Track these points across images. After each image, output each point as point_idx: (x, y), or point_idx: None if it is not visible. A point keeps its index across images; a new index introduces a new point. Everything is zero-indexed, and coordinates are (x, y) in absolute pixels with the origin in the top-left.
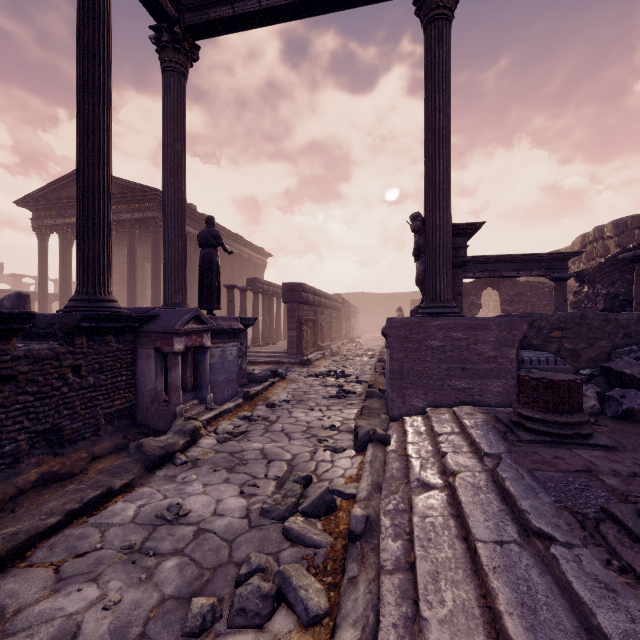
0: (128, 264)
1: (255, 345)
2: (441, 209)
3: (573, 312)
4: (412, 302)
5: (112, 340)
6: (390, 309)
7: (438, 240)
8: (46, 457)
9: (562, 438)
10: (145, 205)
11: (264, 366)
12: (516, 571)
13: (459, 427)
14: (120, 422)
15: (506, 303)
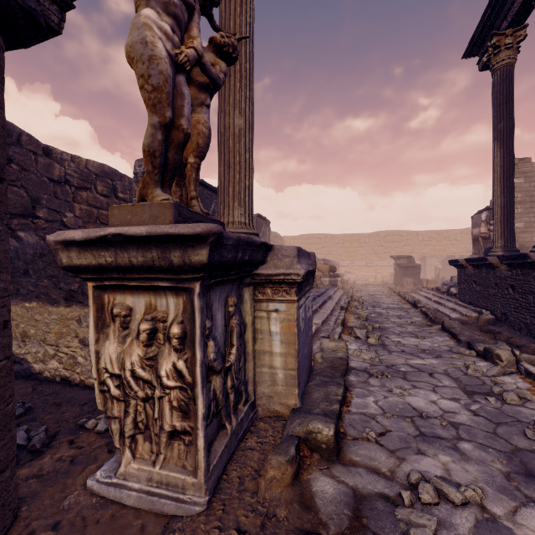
0: None
1: None
2: None
3: None
4: None
5: None
6: None
7: None
8: None
9: None
10: None
11: None
12: None
13: None
14: None
15: None
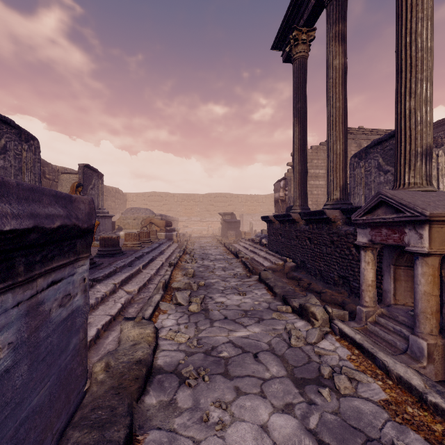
0: None
1: None
2: None
3: None
4: None
5: None
6: None
7: None
8: (347, 293)
9: None
10: None
11: None
12: (128, 270)
13: None
14: None
15: None
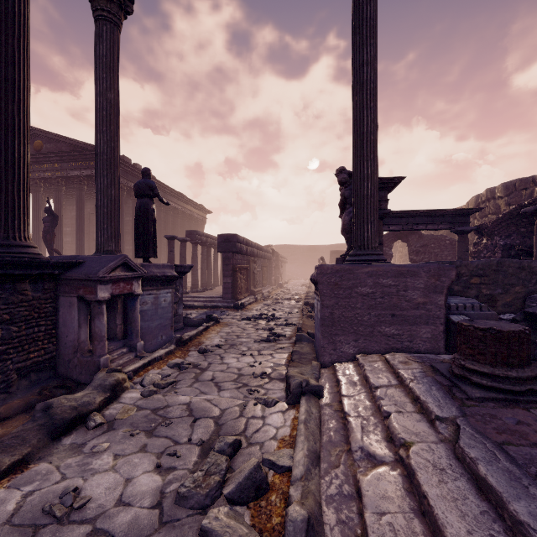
0: (77, 217)
1: (194, 291)
2: (369, 160)
3: (490, 260)
4: (331, 253)
5: (27, 288)
6: (312, 259)
7: (366, 190)
8: None
9: (514, 395)
10: (92, 163)
11: (201, 310)
12: None
13: (395, 378)
14: (38, 375)
15: (413, 253)
